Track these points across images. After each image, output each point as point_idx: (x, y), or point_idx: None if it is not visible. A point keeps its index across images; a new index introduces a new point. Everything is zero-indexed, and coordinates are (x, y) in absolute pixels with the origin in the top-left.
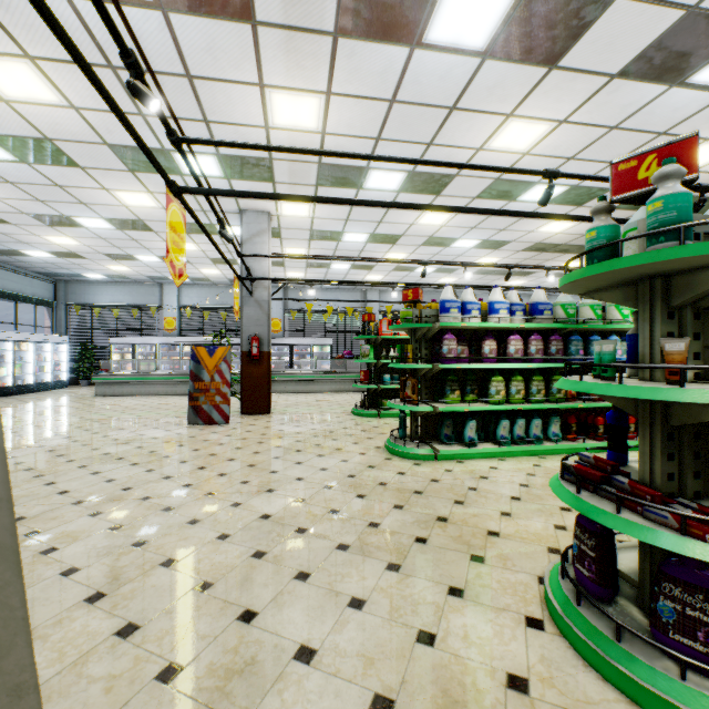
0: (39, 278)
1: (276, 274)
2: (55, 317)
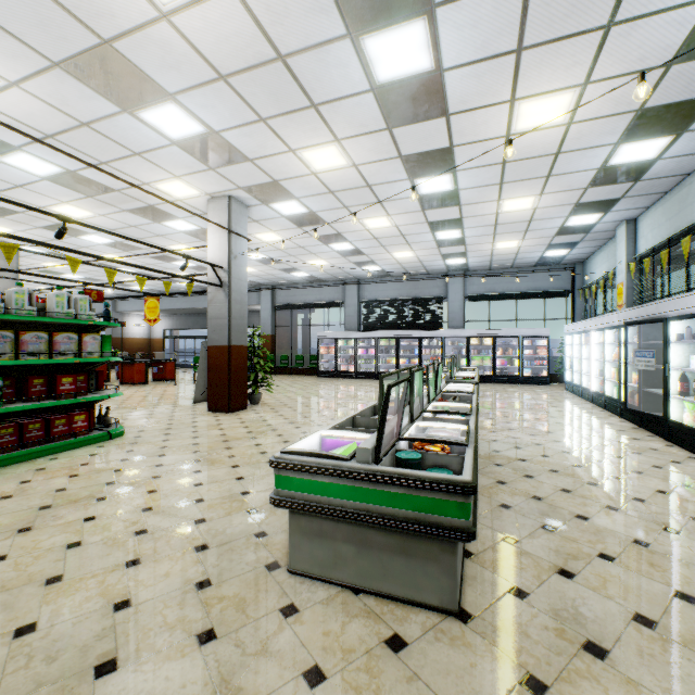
0: (545, 270)
1: (538, 142)
2: (573, 306)
